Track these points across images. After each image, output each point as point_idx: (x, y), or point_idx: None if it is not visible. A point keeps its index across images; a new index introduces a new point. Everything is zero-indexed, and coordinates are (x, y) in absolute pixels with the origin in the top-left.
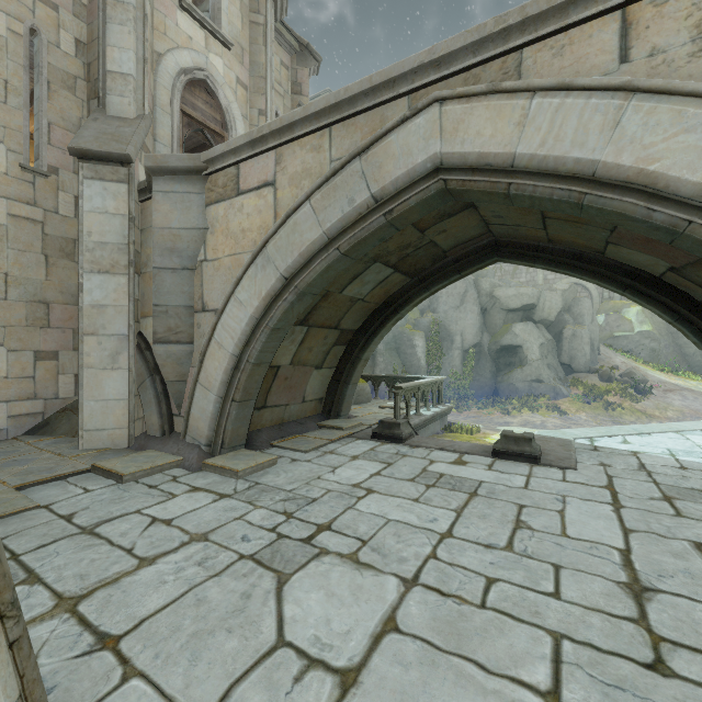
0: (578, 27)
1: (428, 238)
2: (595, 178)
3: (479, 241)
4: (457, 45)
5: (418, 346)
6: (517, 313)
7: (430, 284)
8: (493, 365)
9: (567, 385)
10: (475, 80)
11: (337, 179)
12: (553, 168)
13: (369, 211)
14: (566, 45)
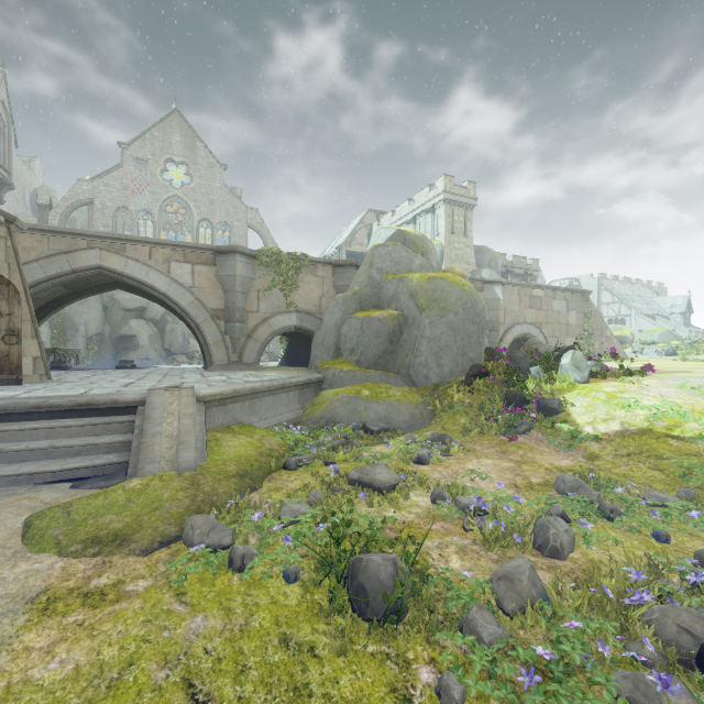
0: (140, 246)
1: (86, 278)
2: (144, 284)
3: (110, 280)
4: (107, 236)
5: (43, 332)
6: (133, 312)
7: (82, 295)
8: (113, 350)
9: (168, 362)
10: (112, 246)
11: (55, 258)
12: (134, 279)
13: (70, 273)
14: (138, 249)
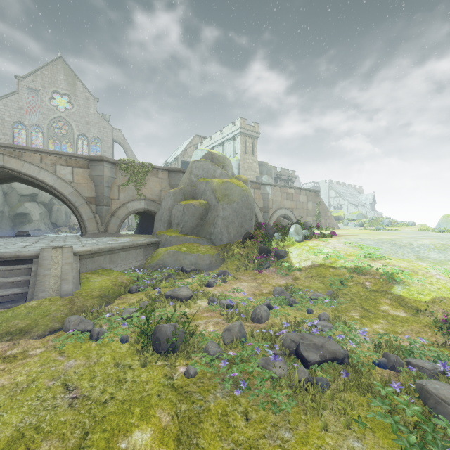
0: (34, 154)
1: None
2: (36, 179)
3: (10, 176)
4: (8, 146)
5: None
6: (27, 197)
7: None
8: (12, 223)
9: (54, 232)
10: (12, 153)
11: None
12: (29, 175)
13: None
14: (32, 156)
